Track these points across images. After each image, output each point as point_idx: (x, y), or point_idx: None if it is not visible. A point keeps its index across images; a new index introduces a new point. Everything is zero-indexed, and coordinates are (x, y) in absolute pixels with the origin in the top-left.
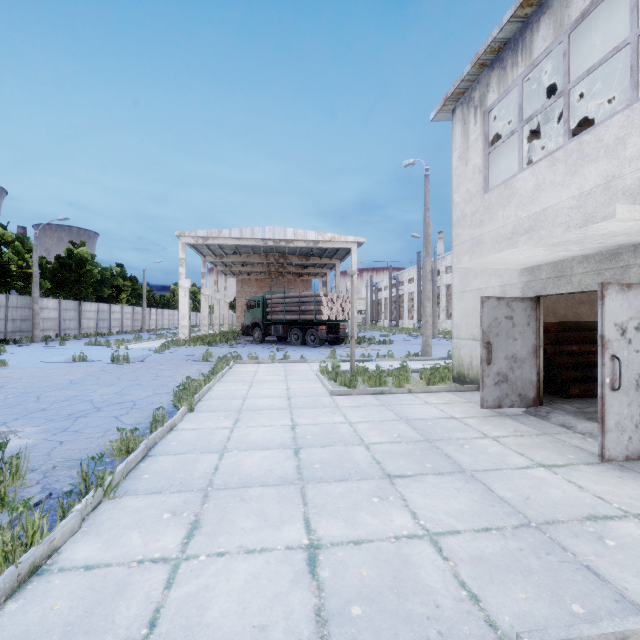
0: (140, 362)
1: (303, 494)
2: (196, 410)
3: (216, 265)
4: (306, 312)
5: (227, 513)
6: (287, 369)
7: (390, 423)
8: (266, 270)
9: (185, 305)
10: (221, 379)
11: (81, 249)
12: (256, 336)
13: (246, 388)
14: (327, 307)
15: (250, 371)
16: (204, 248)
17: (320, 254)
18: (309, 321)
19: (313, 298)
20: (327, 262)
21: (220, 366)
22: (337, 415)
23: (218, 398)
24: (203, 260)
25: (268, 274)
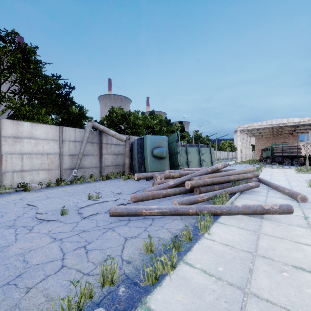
0: (234, 166)
1: (286, 177)
2: (262, 172)
3: (247, 134)
4: (293, 152)
5: (275, 176)
6: (283, 169)
7: (309, 176)
8: (271, 133)
9: (239, 150)
10: (263, 170)
11: (197, 132)
12: (268, 161)
13: (271, 171)
14: (304, 150)
15: (270, 169)
16: (244, 129)
17: (303, 125)
18: (294, 156)
19: (296, 147)
20: (308, 128)
21: (261, 167)
22: (296, 174)
23: (265, 171)
24: (243, 133)
25: (272, 134)
